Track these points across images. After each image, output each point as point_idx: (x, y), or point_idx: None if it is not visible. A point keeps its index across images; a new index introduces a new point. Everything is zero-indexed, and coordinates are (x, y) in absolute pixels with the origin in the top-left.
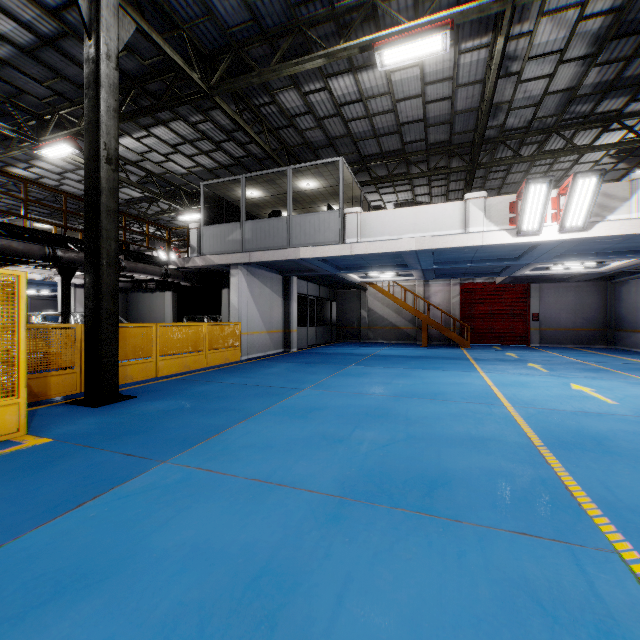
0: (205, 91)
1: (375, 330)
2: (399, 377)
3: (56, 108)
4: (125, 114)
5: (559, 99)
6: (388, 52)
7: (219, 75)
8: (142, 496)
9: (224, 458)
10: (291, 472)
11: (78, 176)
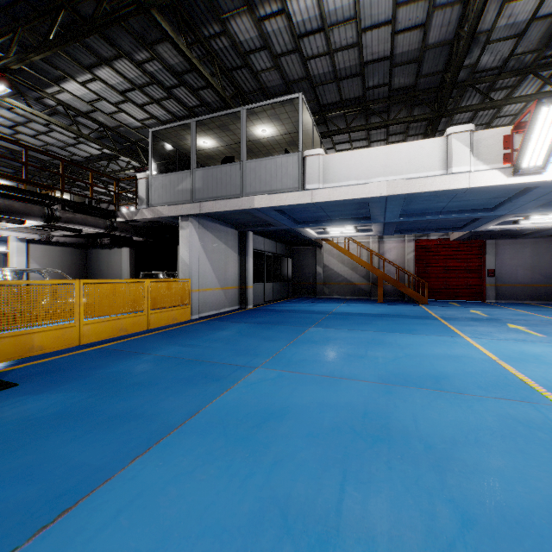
0: (139, 1)
1: (330, 286)
2: (373, 345)
3: None
4: (53, 40)
5: (545, 28)
6: None
7: None
8: None
9: None
10: None
11: (32, 130)
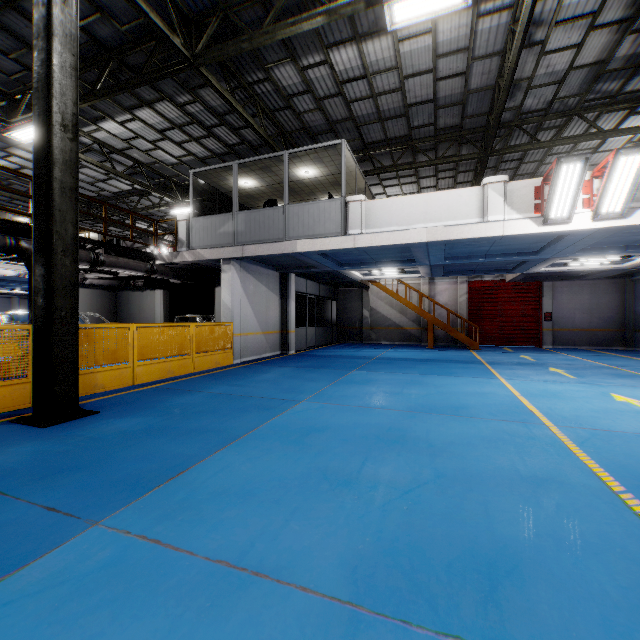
0: (189, 60)
1: (378, 331)
2: (410, 385)
3: (28, 86)
4: (102, 90)
5: (585, 75)
6: (399, 6)
7: (205, 42)
8: (34, 602)
9: (183, 516)
10: (276, 545)
11: None
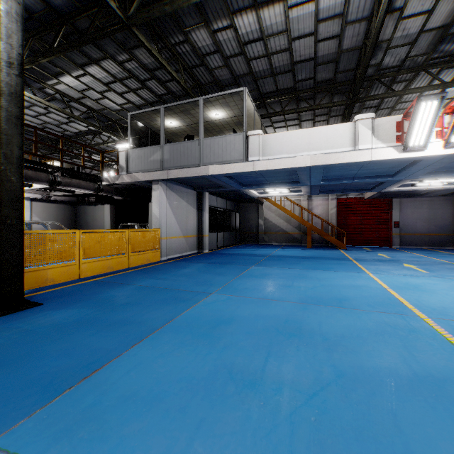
0: (123, 21)
1: (269, 235)
2: (298, 279)
3: None
4: (57, 48)
5: (432, 38)
6: None
7: (136, 7)
8: None
9: (84, 430)
10: None
11: (34, 112)
